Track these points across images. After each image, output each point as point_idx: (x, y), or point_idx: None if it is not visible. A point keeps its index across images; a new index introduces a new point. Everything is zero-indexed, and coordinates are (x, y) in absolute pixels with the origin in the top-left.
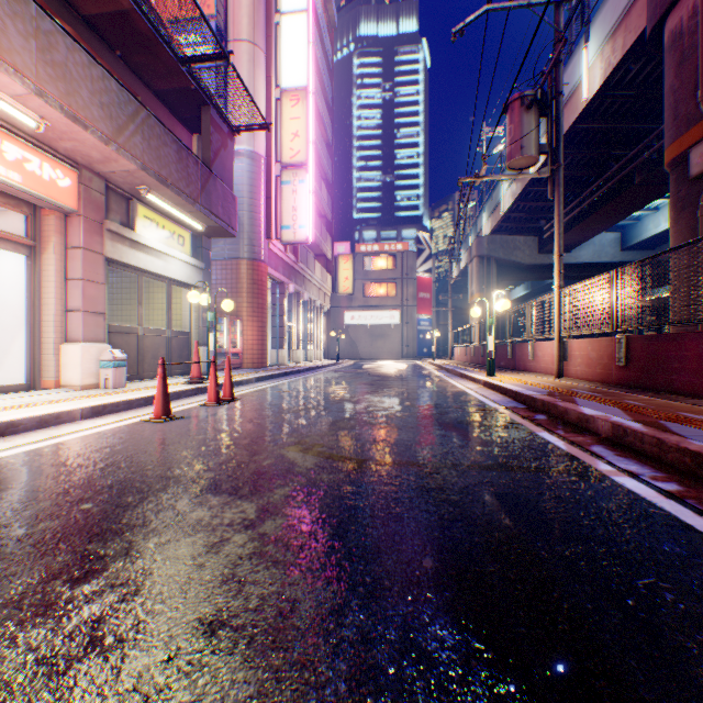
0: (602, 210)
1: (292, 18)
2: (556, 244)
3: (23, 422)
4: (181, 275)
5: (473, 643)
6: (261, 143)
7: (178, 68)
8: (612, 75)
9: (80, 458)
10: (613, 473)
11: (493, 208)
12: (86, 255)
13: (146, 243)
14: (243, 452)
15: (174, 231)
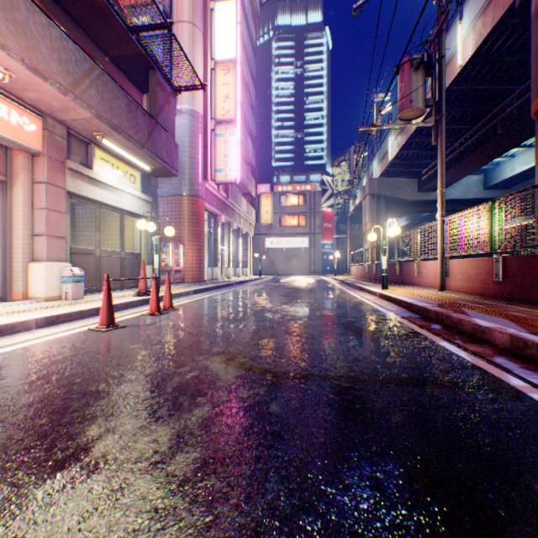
0: (470, 156)
1: (224, 4)
2: (439, 181)
3: None
4: (133, 207)
5: None
6: (199, 103)
7: (129, 37)
8: (482, 44)
9: (16, 370)
10: (528, 390)
11: (382, 156)
12: (49, 189)
13: (102, 180)
14: (170, 362)
15: (126, 171)
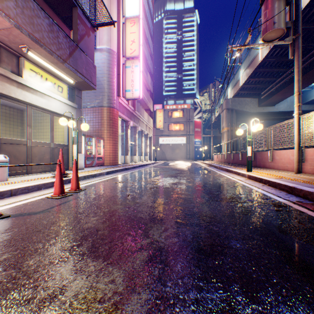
0: None
1: None
2: (296, 86)
3: None
4: (60, 110)
5: None
6: (114, 44)
7: None
8: None
9: None
10: None
11: (235, 83)
12: None
13: (31, 86)
14: None
15: (54, 82)
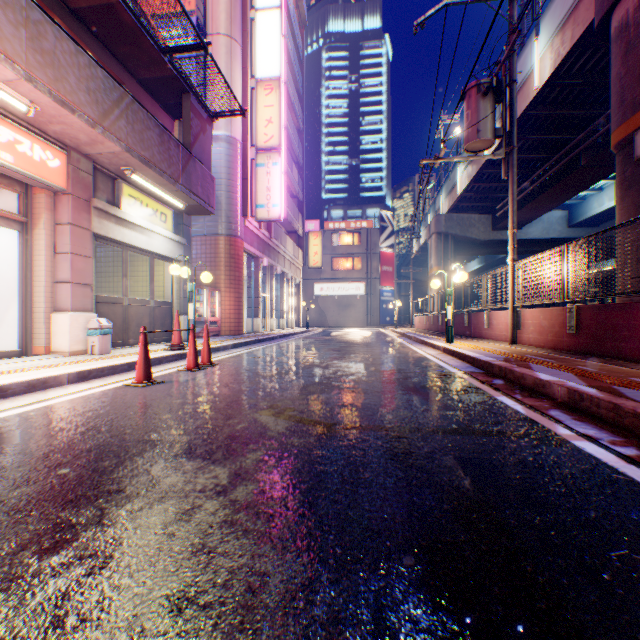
0: (551, 190)
1: (266, 14)
2: (510, 221)
3: (11, 387)
4: (164, 249)
5: (449, 624)
6: (238, 128)
7: (160, 58)
8: (561, 65)
9: (63, 422)
10: (573, 438)
11: (450, 188)
12: (74, 230)
13: (131, 220)
14: (218, 415)
15: (156, 209)
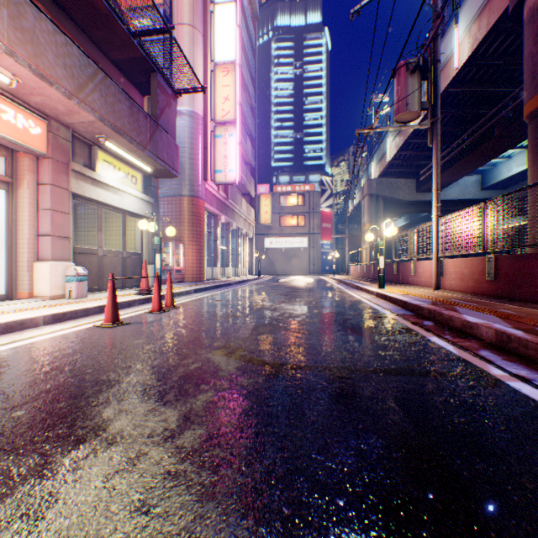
0: (467, 157)
1: (224, 7)
2: (434, 182)
3: None
4: (134, 207)
5: None
6: (199, 105)
7: (130, 41)
8: (478, 48)
9: (30, 362)
10: (507, 378)
11: (381, 157)
12: (54, 190)
13: (105, 181)
14: (174, 355)
15: (128, 172)
